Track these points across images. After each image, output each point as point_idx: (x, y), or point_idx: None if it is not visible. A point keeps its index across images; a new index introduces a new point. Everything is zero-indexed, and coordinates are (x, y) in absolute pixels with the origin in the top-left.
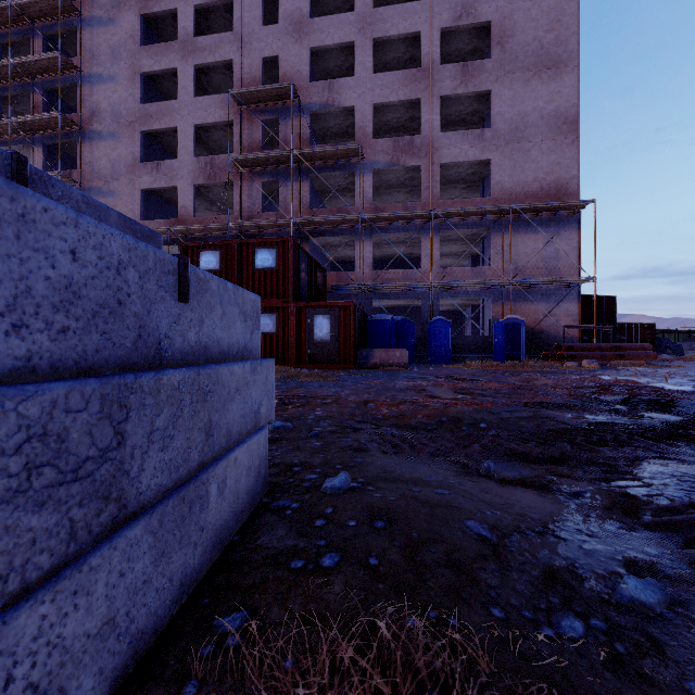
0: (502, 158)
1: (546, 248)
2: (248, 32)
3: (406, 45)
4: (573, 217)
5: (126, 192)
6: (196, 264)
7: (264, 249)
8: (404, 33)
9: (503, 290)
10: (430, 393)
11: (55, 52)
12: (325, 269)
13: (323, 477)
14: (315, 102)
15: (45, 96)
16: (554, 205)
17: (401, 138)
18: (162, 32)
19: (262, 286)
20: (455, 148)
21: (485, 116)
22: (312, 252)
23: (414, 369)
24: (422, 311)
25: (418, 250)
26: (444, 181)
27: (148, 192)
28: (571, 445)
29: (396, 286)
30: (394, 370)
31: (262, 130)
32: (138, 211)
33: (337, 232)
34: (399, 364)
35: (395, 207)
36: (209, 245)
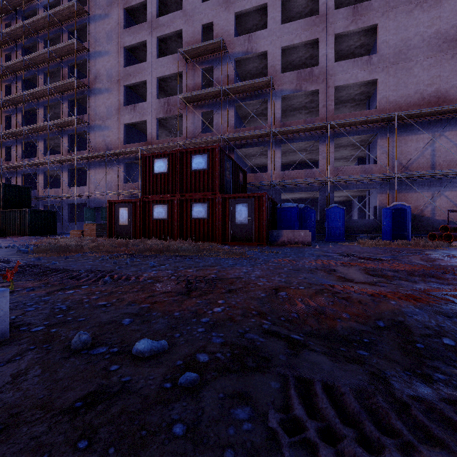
0: (387, 76)
1: (427, 146)
2: (192, 8)
3: (307, 0)
4: (453, 120)
5: (115, 127)
6: (151, 169)
7: (198, 155)
8: None
9: (388, 182)
10: (341, 275)
11: (73, 40)
12: (245, 171)
13: None
14: (238, 51)
15: (69, 69)
16: (435, 110)
17: (303, 70)
18: (138, 19)
19: (197, 182)
20: (347, 73)
21: (371, 48)
22: (236, 160)
23: (316, 247)
24: (320, 200)
25: (315, 156)
26: (337, 102)
27: (129, 126)
28: None
29: (299, 182)
30: (300, 247)
31: (201, 76)
32: (122, 138)
33: (254, 144)
34: (303, 242)
35: (298, 123)
36: (160, 155)
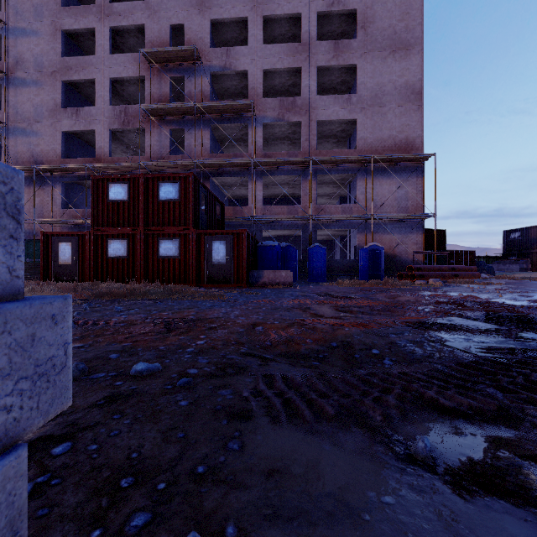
0: (365, 118)
1: (398, 190)
2: (157, 2)
3: (290, 24)
4: (419, 167)
5: (48, 133)
6: (105, 195)
7: (168, 183)
8: (288, 13)
9: (366, 223)
10: (314, 312)
11: None
12: (223, 203)
13: (159, 521)
14: (215, 65)
15: None
16: (405, 157)
17: (285, 98)
18: None
19: (166, 215)
20: (329, 108)
21: (352, 86)
22: (212, 190)
23: (297, 287)
24: (303, 239)
25: (299, 191)
26: (320, 136)
27: (69, 134)
28: (499, 390)
29: (282, 218)
30: (281, 288)
31: (169, 86)
32: (59, 150)
33: (233, 174)
34: (284, 283)
35: (281, 155)
36: (117, 178)
